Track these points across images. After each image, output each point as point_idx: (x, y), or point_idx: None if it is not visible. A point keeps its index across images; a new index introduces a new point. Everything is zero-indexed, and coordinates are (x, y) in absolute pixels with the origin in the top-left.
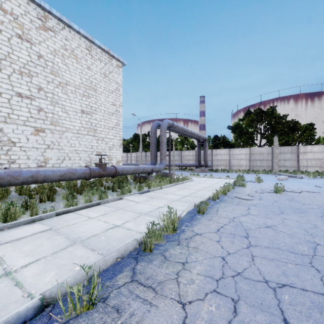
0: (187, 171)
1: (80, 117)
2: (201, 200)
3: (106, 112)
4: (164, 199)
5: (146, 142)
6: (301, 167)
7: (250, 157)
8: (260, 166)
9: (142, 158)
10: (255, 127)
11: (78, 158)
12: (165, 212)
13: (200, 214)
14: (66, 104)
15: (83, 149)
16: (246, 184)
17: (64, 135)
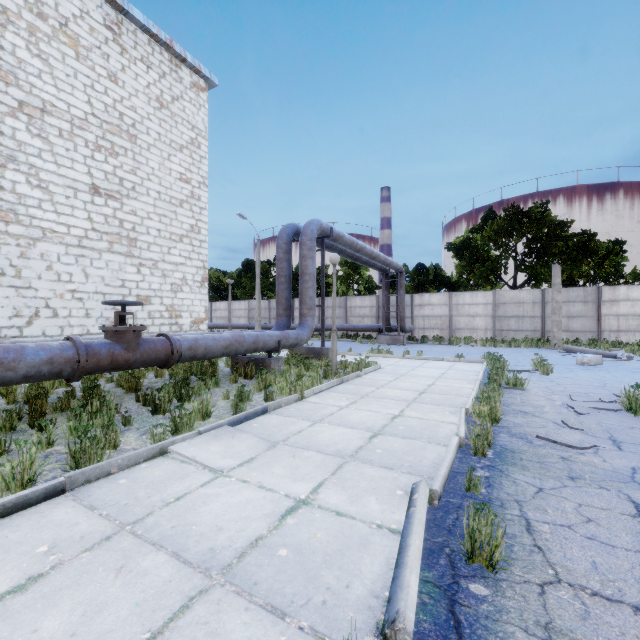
0: (360, 342)
1: (86, 203)
2: (444, 462)
3: (163, 196)
4: (311, 448)
5: (269, 277)
6: (606, 332)
7: (496, 310)
8: (517, 331)
9: (262, 312)
10: (506, 246)
11: (82, 312)
12: (317, 554)
13: (475, 565)
14: (43, 164)
15: (96, 289)
16: (528, 382)
17: (34, 250)
